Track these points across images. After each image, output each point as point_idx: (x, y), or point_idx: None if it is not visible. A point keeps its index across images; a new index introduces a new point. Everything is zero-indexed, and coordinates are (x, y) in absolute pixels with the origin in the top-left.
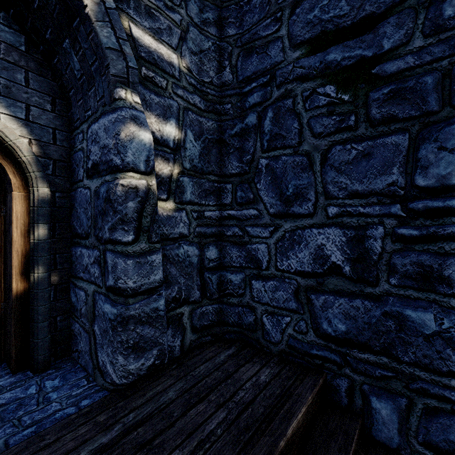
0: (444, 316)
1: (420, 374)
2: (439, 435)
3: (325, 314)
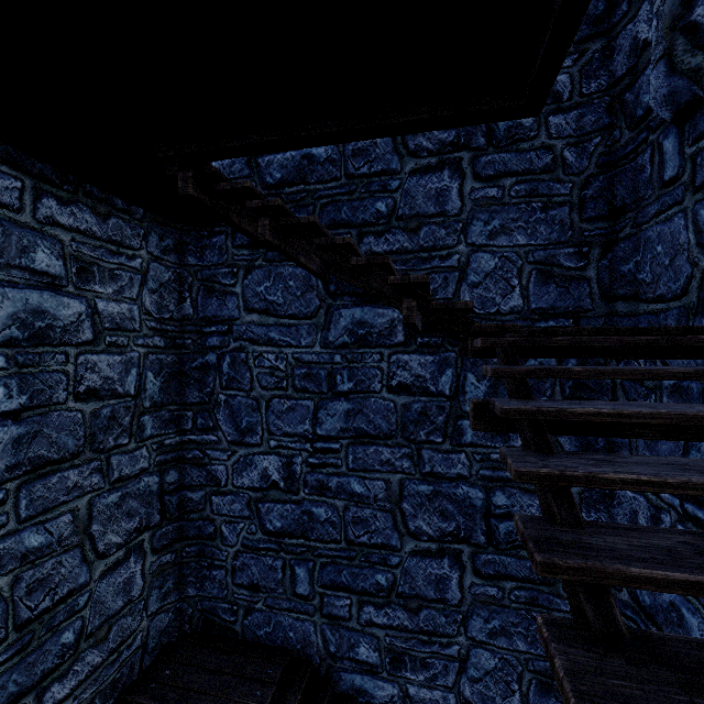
0: (329, 148)
1: (319, 187)
2: (327, 218)
3: (268, 171)
